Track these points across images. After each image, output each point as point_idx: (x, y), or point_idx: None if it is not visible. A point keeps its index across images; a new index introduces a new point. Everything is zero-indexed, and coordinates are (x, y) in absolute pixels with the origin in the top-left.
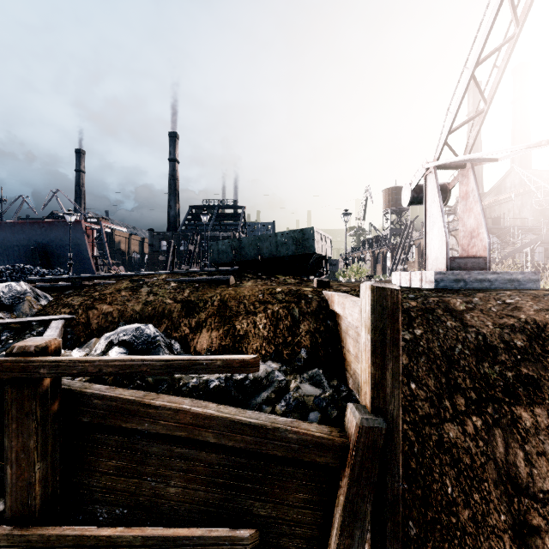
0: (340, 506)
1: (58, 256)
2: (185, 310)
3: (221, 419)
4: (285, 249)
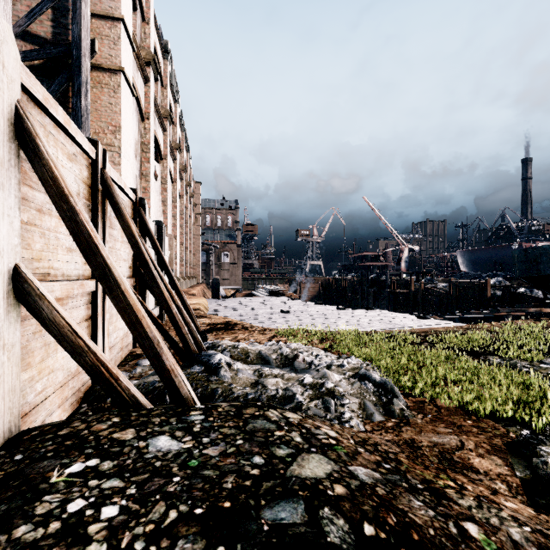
0: None
1: (507, 264)
2: None
3: (535, 297)
4: None
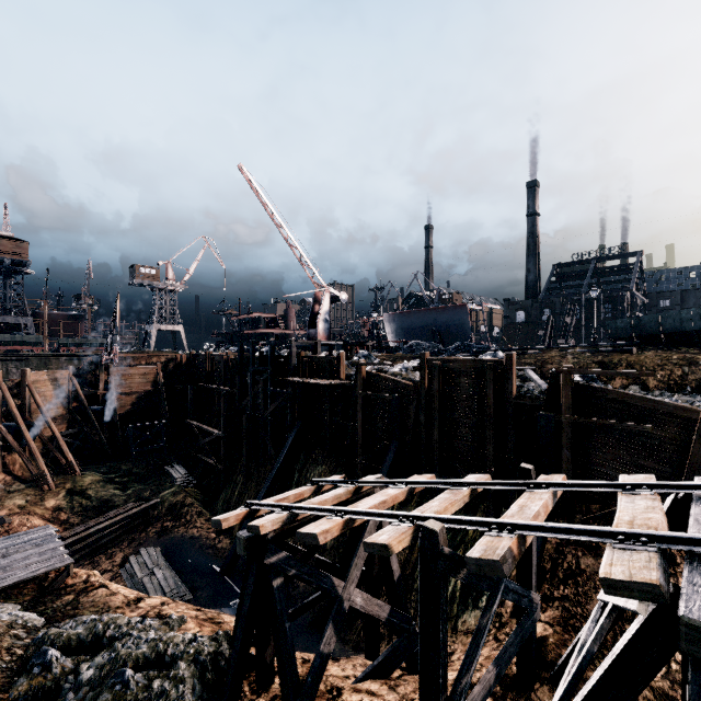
0: (694, 433)
1: (447, 334)
2: (601, 367)
3: (636, 396)
4: (690, 324)
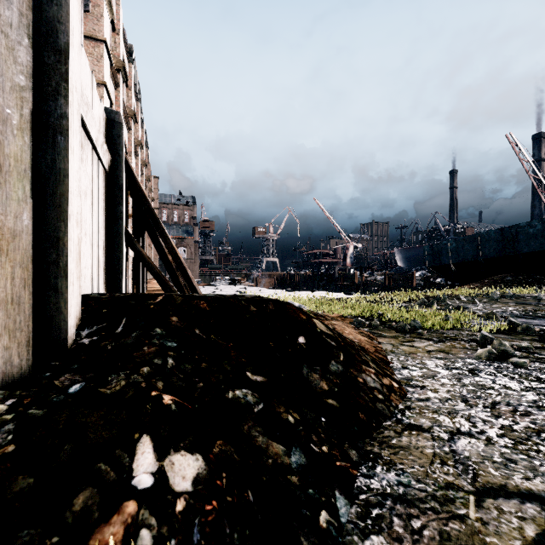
0: None
1: None
2: None
3: None
4: None
